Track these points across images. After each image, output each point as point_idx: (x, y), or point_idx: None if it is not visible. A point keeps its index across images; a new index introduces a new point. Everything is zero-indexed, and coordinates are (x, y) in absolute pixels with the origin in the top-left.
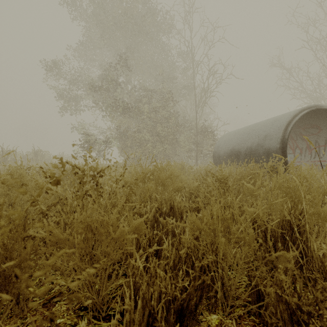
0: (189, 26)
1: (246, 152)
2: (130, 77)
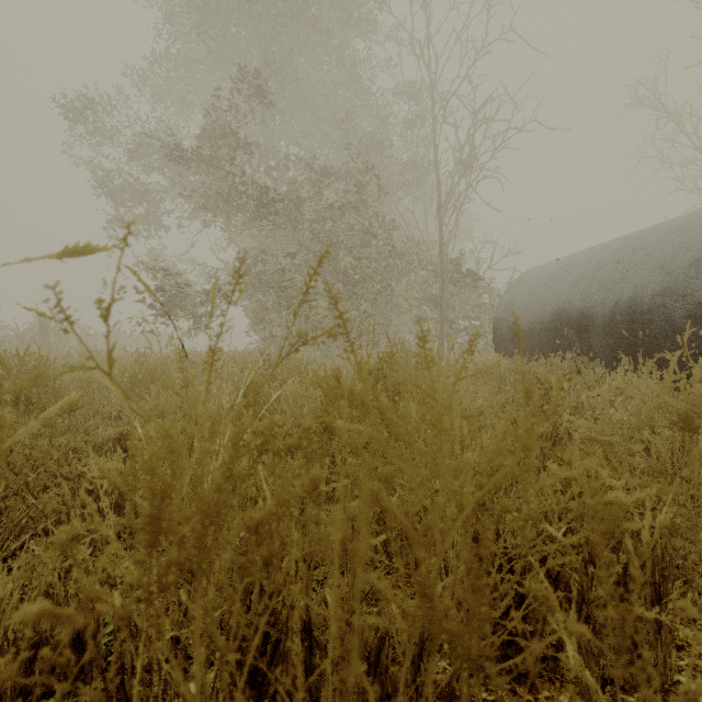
0: (424, 2)
1: (615, 317)
2: (276, 143)
